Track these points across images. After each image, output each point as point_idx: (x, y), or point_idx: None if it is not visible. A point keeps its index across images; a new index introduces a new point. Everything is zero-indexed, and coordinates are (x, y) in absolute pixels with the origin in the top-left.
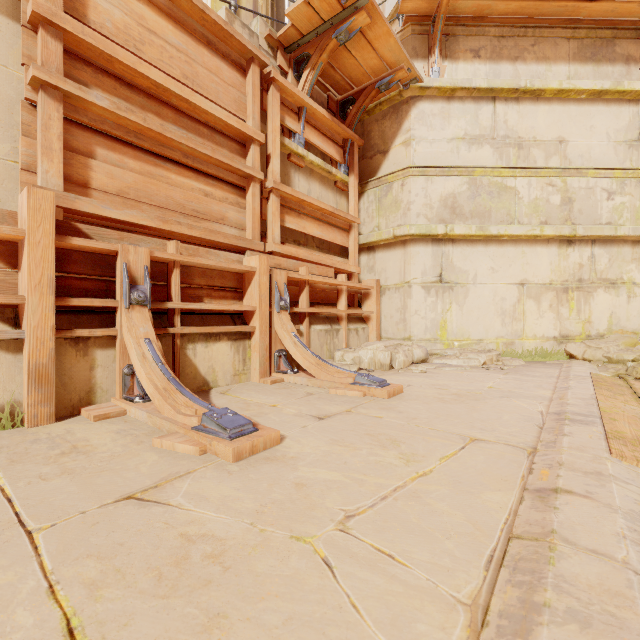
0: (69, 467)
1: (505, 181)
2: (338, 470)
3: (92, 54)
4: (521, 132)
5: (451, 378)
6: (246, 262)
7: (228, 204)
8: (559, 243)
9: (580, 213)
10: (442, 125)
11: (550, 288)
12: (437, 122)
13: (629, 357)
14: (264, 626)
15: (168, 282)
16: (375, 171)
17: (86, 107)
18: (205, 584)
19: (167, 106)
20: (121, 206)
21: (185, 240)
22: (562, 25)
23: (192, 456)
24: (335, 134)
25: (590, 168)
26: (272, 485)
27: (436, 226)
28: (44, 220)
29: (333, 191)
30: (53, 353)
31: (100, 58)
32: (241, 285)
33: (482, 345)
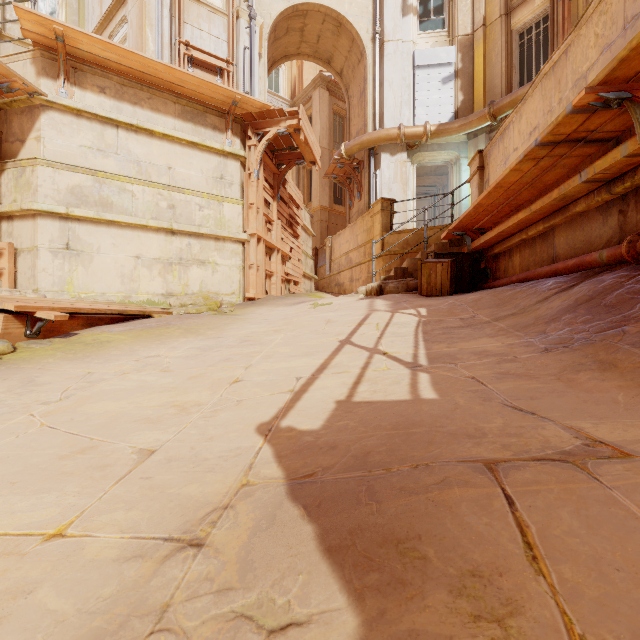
0: None
1: (125, 185)
2: None
3: None
4: (140, 155)
5: None
6: None
7: None
8: (166, 233)
9: (181, 216)
10: (72, 134)
11: (160, 262)
12: (67, 130)
13: (189, 303)
14: None
15: None
16: (16, 155)
17: None
18: None
19: None
20: None
21: None
22: (169, 93)
23: None
24: None
25: (186, 189)
26: None
27: (58, 207)
28: None
29: None
30: None
31: None
32: None
33: (105, 297)
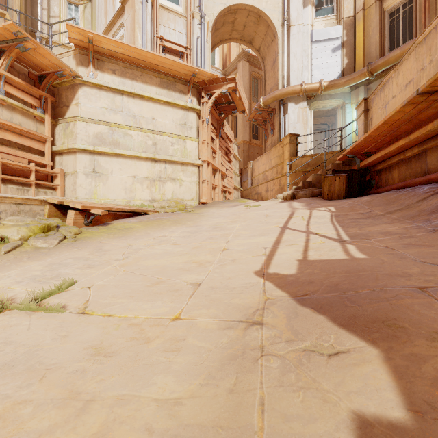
0: None
1: (127, 131)
2: None
3: None
4: (135, 111)
5: None
6: None
7: None
8: (151, 161)
9: (160, 150)
10: (96, 100)
11: (147, 179)
12: (93, 98)
13: (166, 205)
14: None
15: None
16: (64, 115)
17: None
18: None
19: None
20: None
21: None
22: (153, 71)
23: None
24: (33, 92)
25: (163, 132)
26: None
27: (89, 146)
28: None
29: (34, 121)
30: None
31: None
32: None
33: (115, 202)
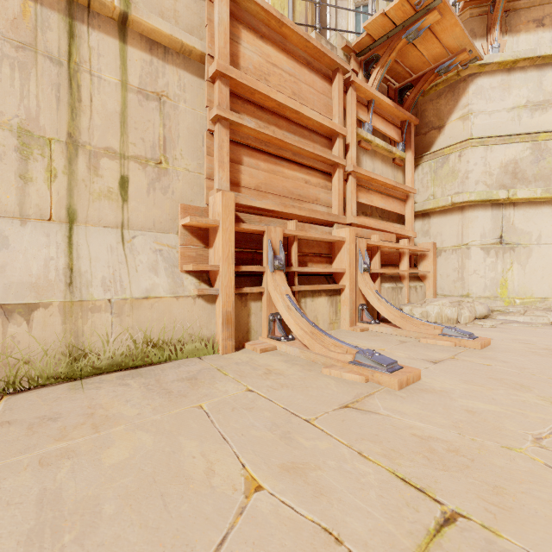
0: (281, 383)
1: None
2: (492, 404)
3: (242, 91)
4: None
5: (528, 334)
6: (336, 233)
7: (319, 188)
8: None
9: None
10: (502, 96)
11: None
12: (496, 94)
13: None
14: (540, 498)
15: (288, 252)
16: (429, 145)
17: (239, 129)
18: (466, 467)
19: (283, 118)
20: (261, 198)
21: (293, 219)
22: None
23: (359, 383)
24: (395, 118)
25: None
26: (446, 409)
27: (497, 192)
28: (230, 213)
29: (391, 167)
30: (234, 304)
31: (247, 92)
32: (331, 252)
33: (547, 303)
